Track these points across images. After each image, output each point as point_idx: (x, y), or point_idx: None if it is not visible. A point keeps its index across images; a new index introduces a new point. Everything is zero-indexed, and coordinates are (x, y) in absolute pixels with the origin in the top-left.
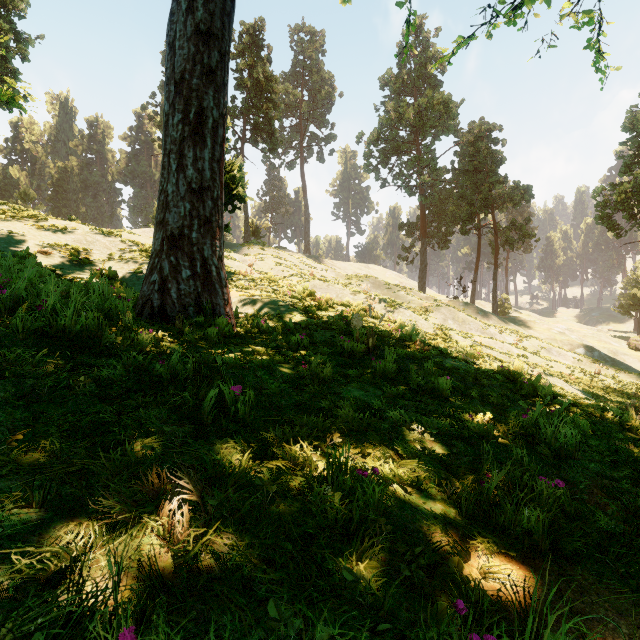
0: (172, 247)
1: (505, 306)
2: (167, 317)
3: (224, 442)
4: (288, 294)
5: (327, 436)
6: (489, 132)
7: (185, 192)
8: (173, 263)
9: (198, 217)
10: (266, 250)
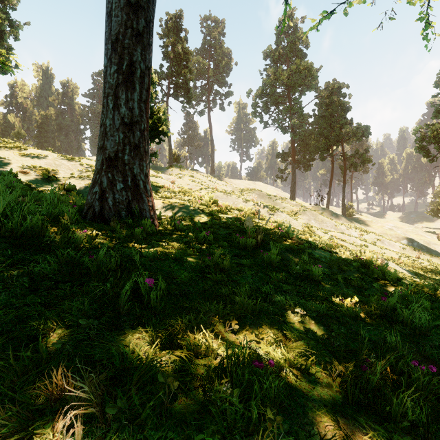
0: (109, 166)
1: (350, 210)
2: (105, 219)
3: (136, 331)
4: (198, 202)
5: (226, 322)
6: (339, 89)
7: (119, 125)
8: (110, 178)
9: (129, 144)
10: (184, 171)
